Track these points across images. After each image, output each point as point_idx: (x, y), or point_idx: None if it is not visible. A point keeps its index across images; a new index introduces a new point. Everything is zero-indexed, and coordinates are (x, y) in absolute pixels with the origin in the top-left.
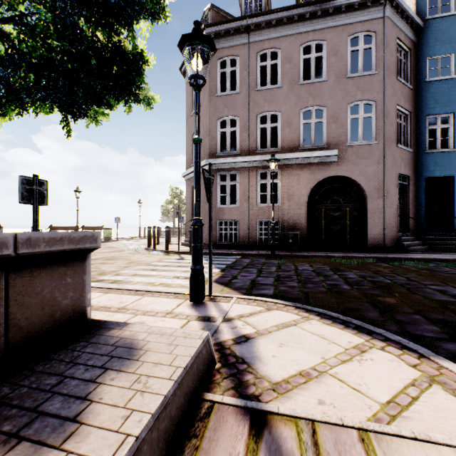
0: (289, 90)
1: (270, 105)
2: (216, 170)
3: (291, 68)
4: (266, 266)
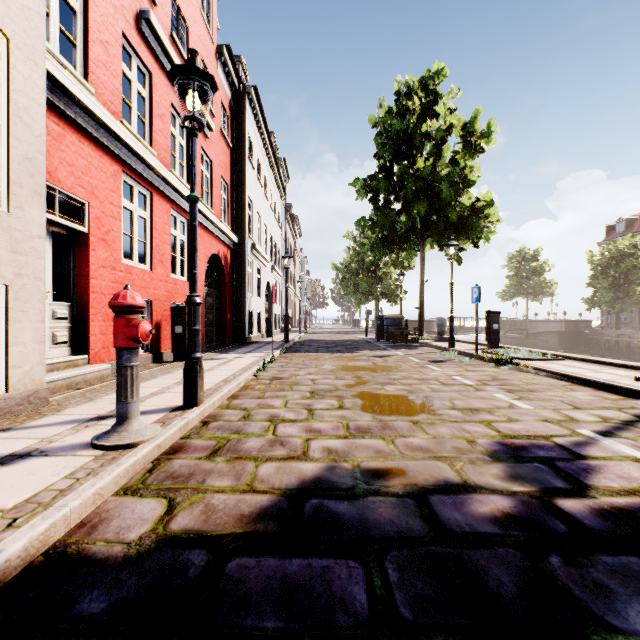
0: None
1: None
2: None
3: None
4: None
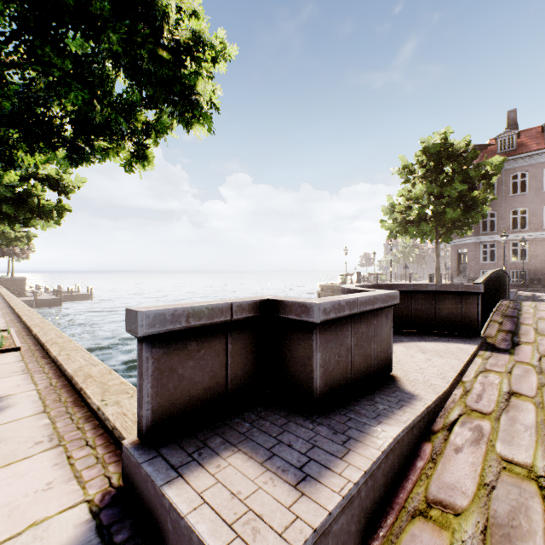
0: (534, 195)
1: (519, 204)
2: (479, 242)
3: (535, 183)
4: (520, 291)
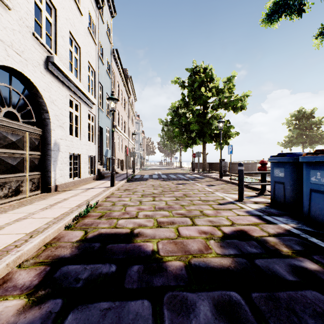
0: None
1: None
2: None
3: None
4: None
